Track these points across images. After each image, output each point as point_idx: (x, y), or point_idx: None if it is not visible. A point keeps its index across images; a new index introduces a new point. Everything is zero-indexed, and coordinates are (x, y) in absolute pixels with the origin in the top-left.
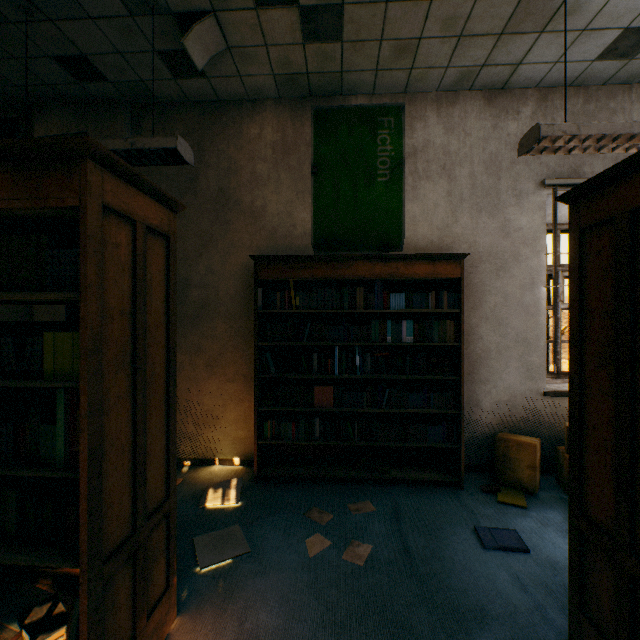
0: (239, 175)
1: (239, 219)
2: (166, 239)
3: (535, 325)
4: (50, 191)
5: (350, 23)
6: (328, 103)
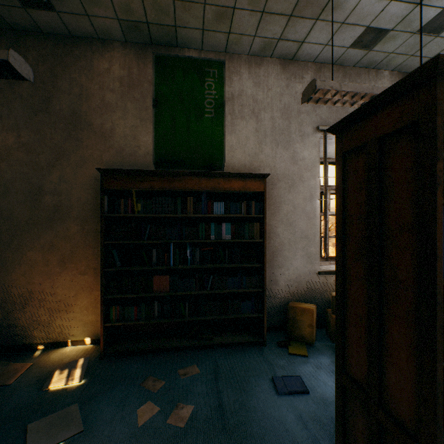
0: (90, 101)
1: (90, 138)
2: None
3: (313, 226)
4: None
5: None
6: (167, 52)
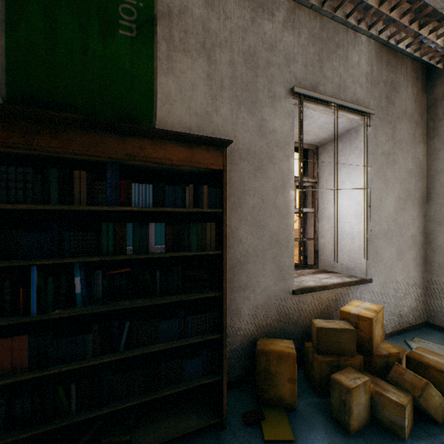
0: None
1: None
2: None
3: (286, 227)
4: None
5: None
6: None
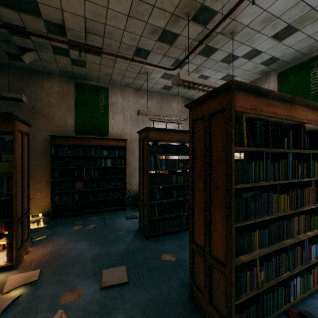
0: (42, 101)
1: (42, 119)
2: (28, 135)
3: None
4: (3, 127)
5: (89, 65)
6: (81, 81)
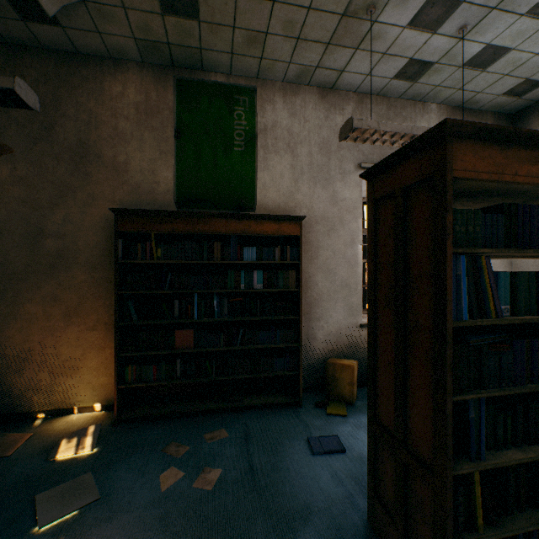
0: (100, 129)
1: (100, 172)
2: None
3: (355, 274)
4: None
5: (205, 5)
6: (190, 75)
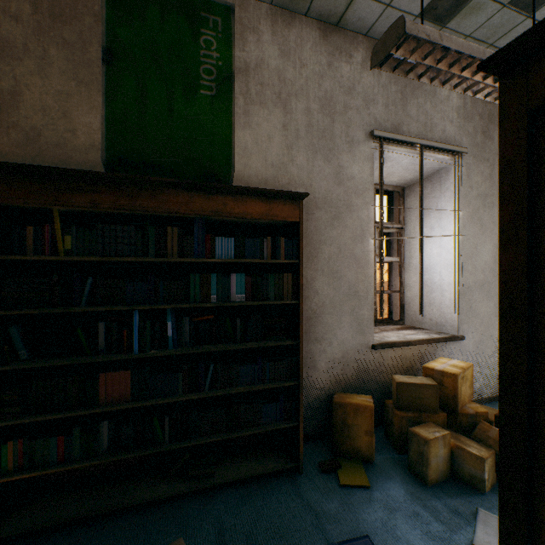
0: None
1: None
2: None
3: (365, 278)
4: None
5: None
6: None
